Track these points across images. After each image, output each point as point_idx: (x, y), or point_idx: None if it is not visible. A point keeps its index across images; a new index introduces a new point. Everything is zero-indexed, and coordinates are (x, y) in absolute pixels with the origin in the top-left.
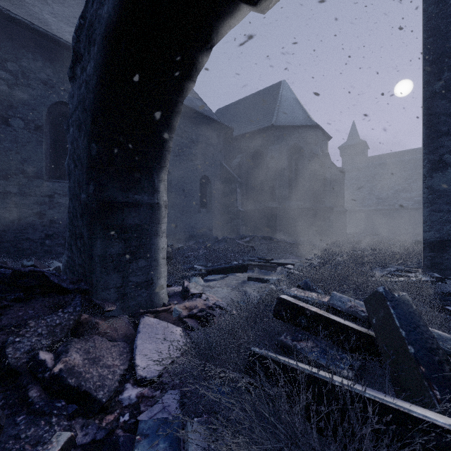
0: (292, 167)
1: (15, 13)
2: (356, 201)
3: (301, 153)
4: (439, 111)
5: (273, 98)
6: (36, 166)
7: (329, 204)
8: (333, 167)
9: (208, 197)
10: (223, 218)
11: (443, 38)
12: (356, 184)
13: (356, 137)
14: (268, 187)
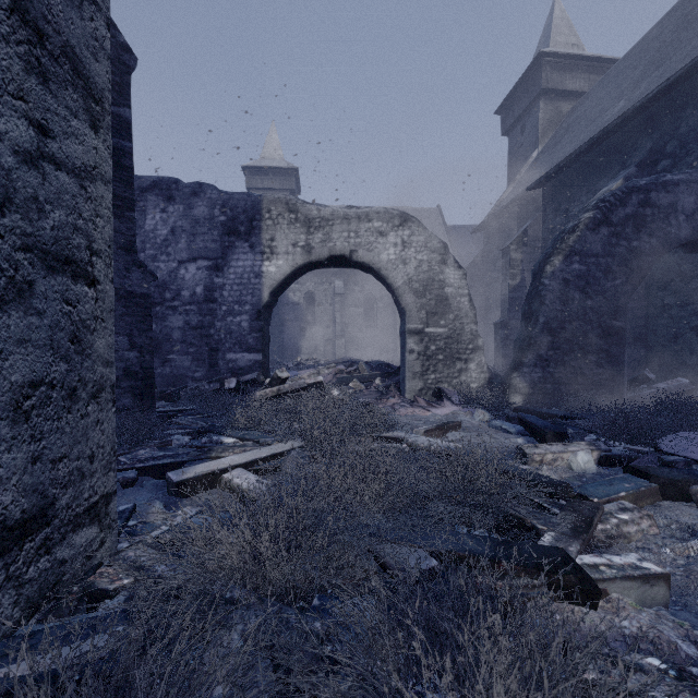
0: None
1: (652, 90)
2: None
3: None
4: None
5: None
6: (694, 261)
7: None
8: None
9: None
10: None
11: None
12: None
13: None
14: None
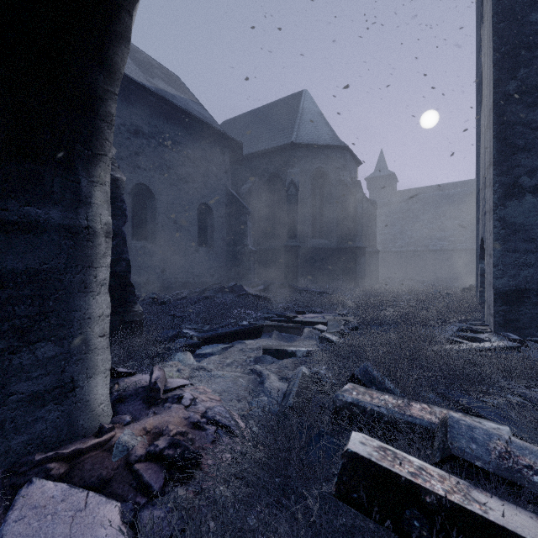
0: (316, 197)
1: None
2: (387, 241)
3: (327, 180)
4: (514, 119)
5: (293, 110)
6: None
7: (360, 242)
8: (364, 199)
9: (209, 232)
10: (230, 259)
11: (519, 23)
12: (386, 221)
13: (384, 167)
14: (287, 221)
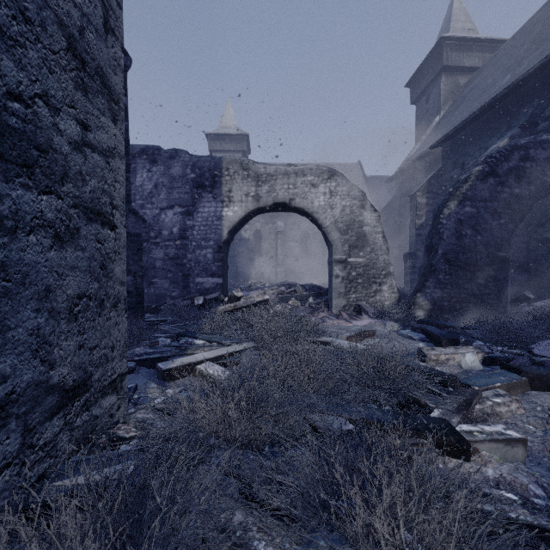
0: None
1: (533, 66)
2: None
3: None
4: None
5: None
6: None
7: None
8: None
9: None
10: None
11: None
12: None
13: None
14: None
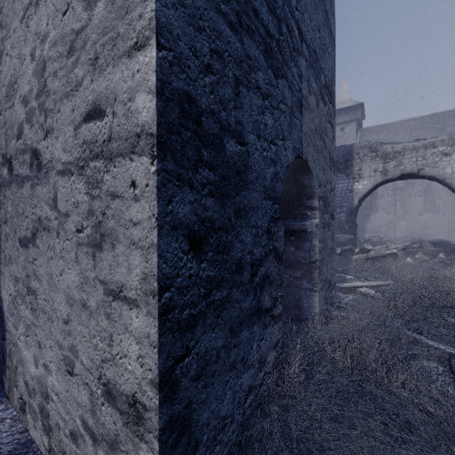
0: None
1: None
2: None
3: None
4: None
5: None
6: None
7: None
8: None
9: None
10: None
11: None
12: None
13: None
14: None
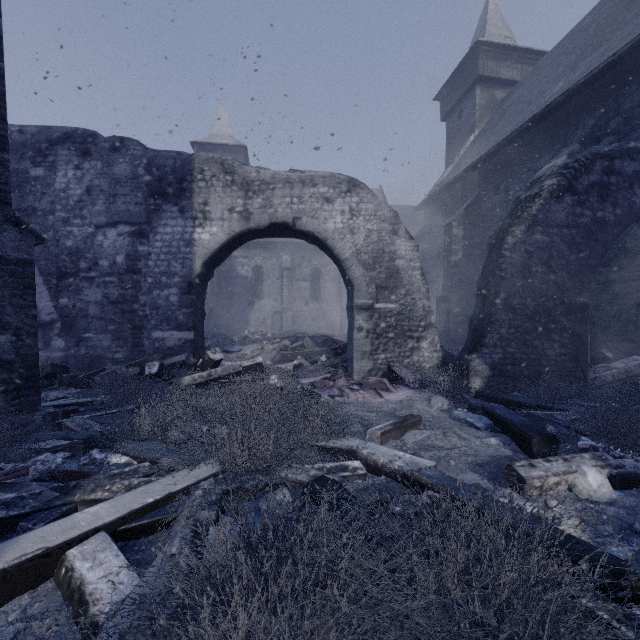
0: None
1: (597, 66)
2: None
3: None
4: None
5: None
6: (639, 237)
7: None
8: None
9: None
10: None
11: None
12: None
13: None
14: None
